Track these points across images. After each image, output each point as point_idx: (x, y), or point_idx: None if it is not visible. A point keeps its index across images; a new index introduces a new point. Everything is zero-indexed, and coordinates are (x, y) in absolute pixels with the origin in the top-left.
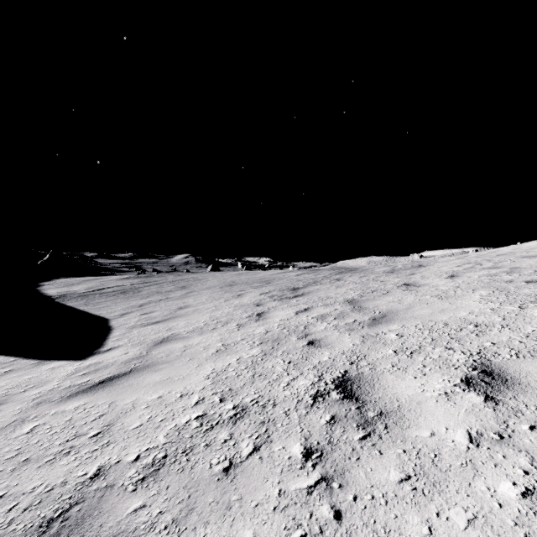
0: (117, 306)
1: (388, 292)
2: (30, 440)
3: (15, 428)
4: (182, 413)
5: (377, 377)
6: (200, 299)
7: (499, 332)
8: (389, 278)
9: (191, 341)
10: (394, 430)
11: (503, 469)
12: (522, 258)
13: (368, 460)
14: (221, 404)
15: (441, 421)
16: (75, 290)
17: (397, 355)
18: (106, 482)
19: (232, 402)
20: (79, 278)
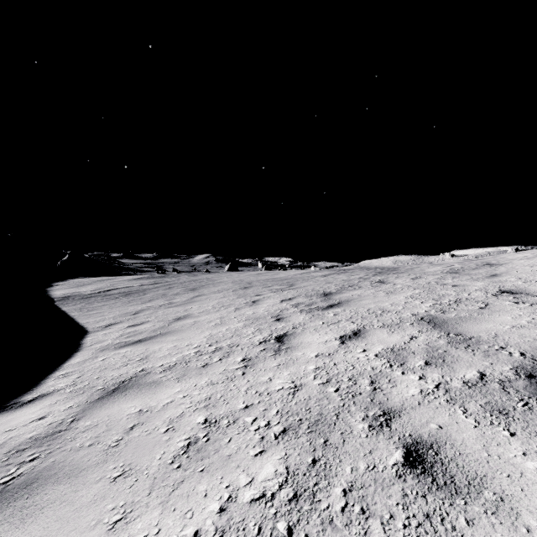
0: (110, 313)
1: (487, 305)
2: None
3: None
4: None
5: None
6: (206, 306)
7: None
8: (463, 282)
9: (157, 398)
10: None
11: None
12: None
13: None
14: None
15: None
16: (81, 292)
17: None
18: None
19: None
20: (93, 279)
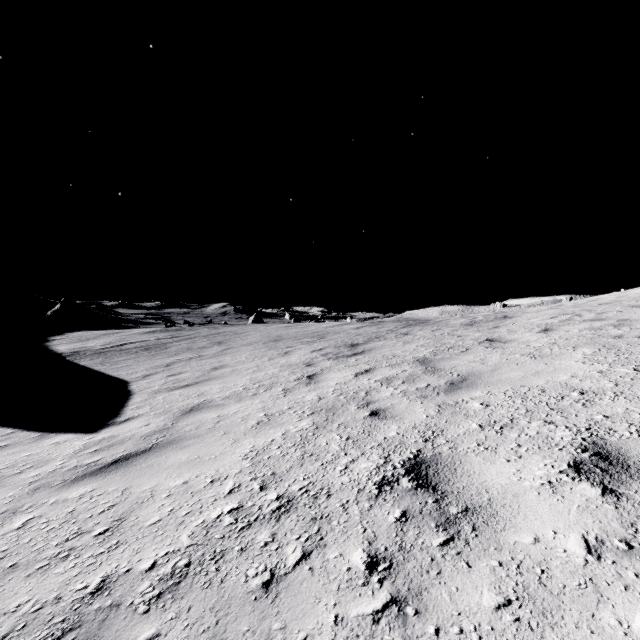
0: (139, 366)
1: (467, 349)
2: (21, 539)
3: (4, 521)
4: (212, 504)
5: (459, 459)
6: (240, 358)
7: (612, 402)
8: (468, 333)
9: (227, 410)
10: (485, 533)
11: (638, 593)
12: (631, 308)
13: (453, 575)
14: (261, 492)
15: (547, 522)
16: (90, 346)
17: (483, 430)
18: (111, 598)
19: (276, 490)
20: (95, 332)
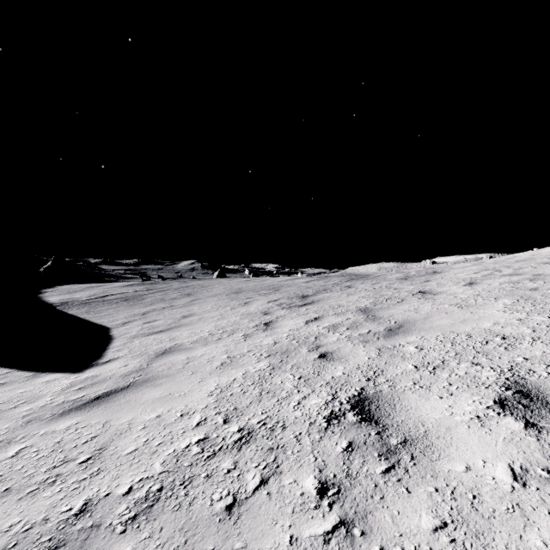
0: (119, 314)
1: (402, 300)
2: (14, 466)
3: None
4: (182, 435)
5: (397, 396)
6: (206, 307)
7: (531, 346)
8: (403, 286)
9: (195, 353)
10: (422, 462)
11: None
12: (544, 265)
13: (394, 499)
14: (224, 425)
15: (477, 452)
16: (77, 298)
17: (418, 370)
18: (92, 520)
19: (237, 423)
20: (82, 285)
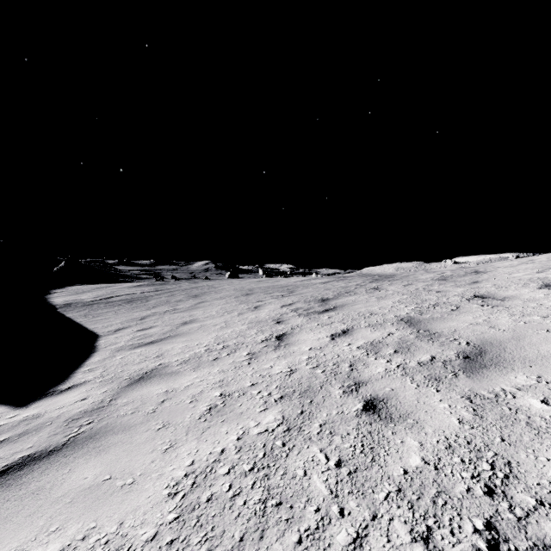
0: (116, 319)
1: (458, 307)
2: None
3: None
4: None
5: None
6: (210, 312)
7: None
8: (447, 288)
9: (179, 382)
10: None
11: None
12: None
13: None
14: None
15: None
16: (82, 299)
17: None
18: None
19: None
20: (91, 286)
